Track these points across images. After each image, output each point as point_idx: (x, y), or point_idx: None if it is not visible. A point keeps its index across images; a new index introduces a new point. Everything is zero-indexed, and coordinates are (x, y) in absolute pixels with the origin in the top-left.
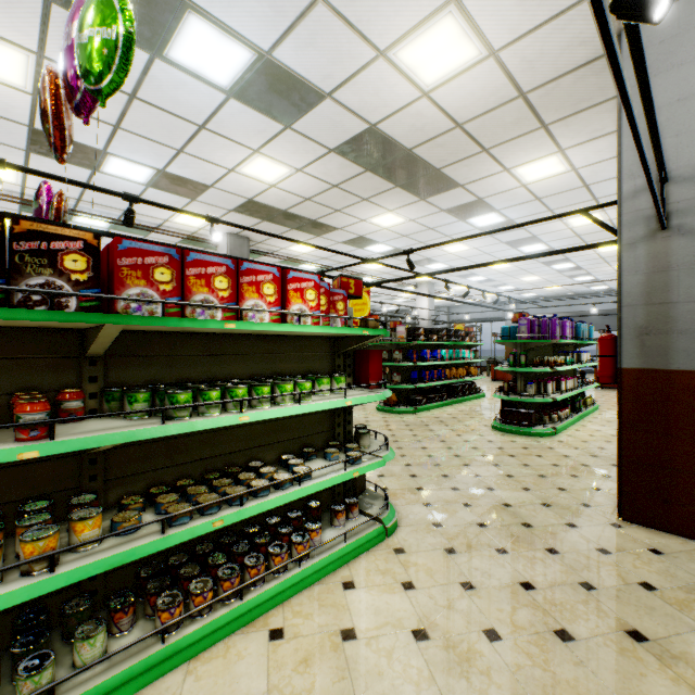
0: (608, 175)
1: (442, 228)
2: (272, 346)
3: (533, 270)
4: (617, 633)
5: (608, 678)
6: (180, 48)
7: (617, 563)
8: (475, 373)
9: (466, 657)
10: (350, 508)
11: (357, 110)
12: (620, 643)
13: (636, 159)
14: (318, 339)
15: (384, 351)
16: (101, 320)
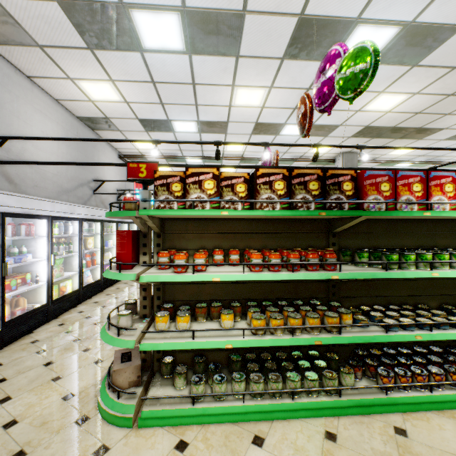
0: None
1: None
2: (431, 227)
3: None
4: None
5: None
6: None
7: None
8: None
9: None
10: None
11: None
12: None
13: None
14: None
15: None
16: (361, 214)
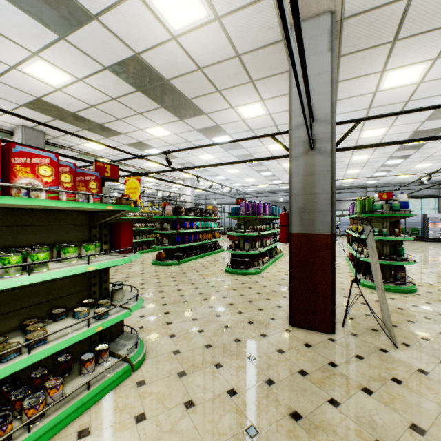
0: (287, 121)
1: (196, 142)
2: (12, 219)
3: (251, 175)
4: (285, 418)
5: None
6: None
7: (287, 358)
8: (218, 236)
9: None
10: (100, 355)
11: (123, 37)
12: (286, 426)
13: (299, 105)
14: (72, 213)
15: (157, 223)
16: None
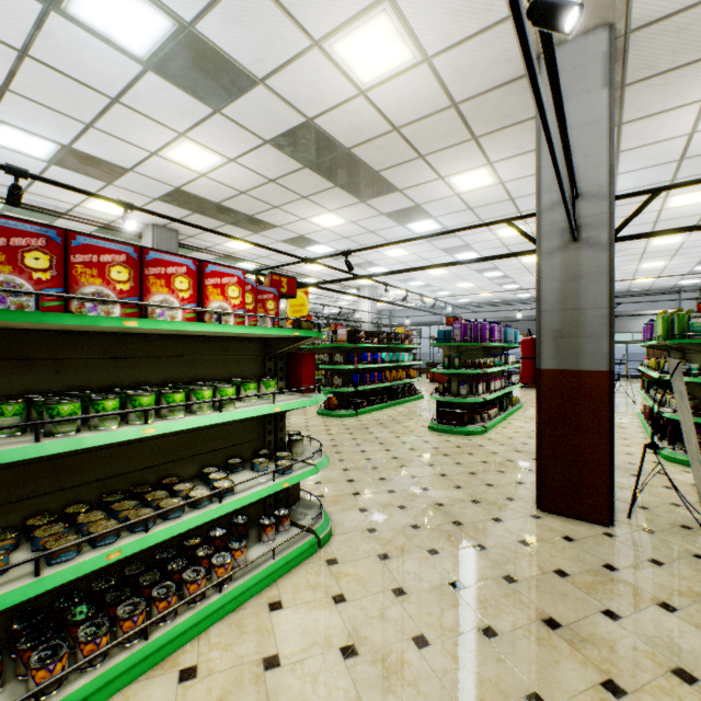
0: (530, 190)
1: (382, 232)
2: (191, 348)
3: (467, 277)
4: (535, 623)
5: (527, 670)
6: (83, 3)
7: (536, 553)
8: (414, 375)
9: (394, 669)
10: (280, 521)
11: (293, 101)
12: (538, 633)
13: (553, 174)
14: (246, 340)
15: (326, 354)
16: None
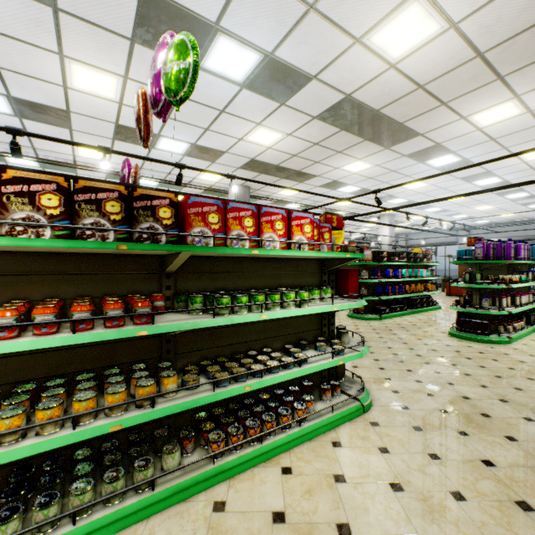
0: None
1: (403, 170)
2: (277, 266)
3: (487, 201)
4: None
5: None
6: (211, 59)
7: None
8: (431, 288)
9: (436, 509)
10: (334, 388)
11: (336, 85)
12: None
13: None
14: (309, 261)
15: None
16: (180, 249)
